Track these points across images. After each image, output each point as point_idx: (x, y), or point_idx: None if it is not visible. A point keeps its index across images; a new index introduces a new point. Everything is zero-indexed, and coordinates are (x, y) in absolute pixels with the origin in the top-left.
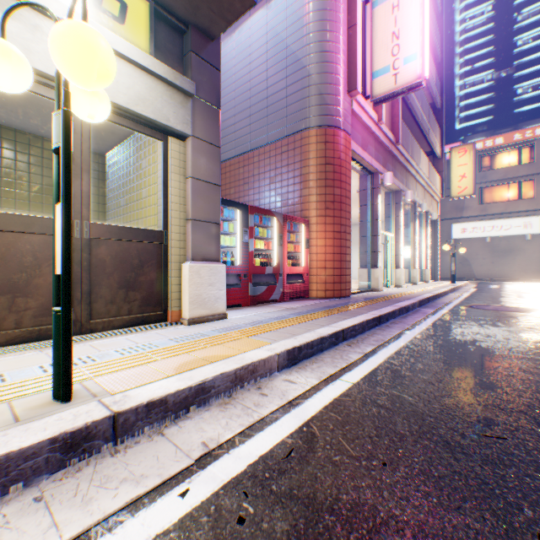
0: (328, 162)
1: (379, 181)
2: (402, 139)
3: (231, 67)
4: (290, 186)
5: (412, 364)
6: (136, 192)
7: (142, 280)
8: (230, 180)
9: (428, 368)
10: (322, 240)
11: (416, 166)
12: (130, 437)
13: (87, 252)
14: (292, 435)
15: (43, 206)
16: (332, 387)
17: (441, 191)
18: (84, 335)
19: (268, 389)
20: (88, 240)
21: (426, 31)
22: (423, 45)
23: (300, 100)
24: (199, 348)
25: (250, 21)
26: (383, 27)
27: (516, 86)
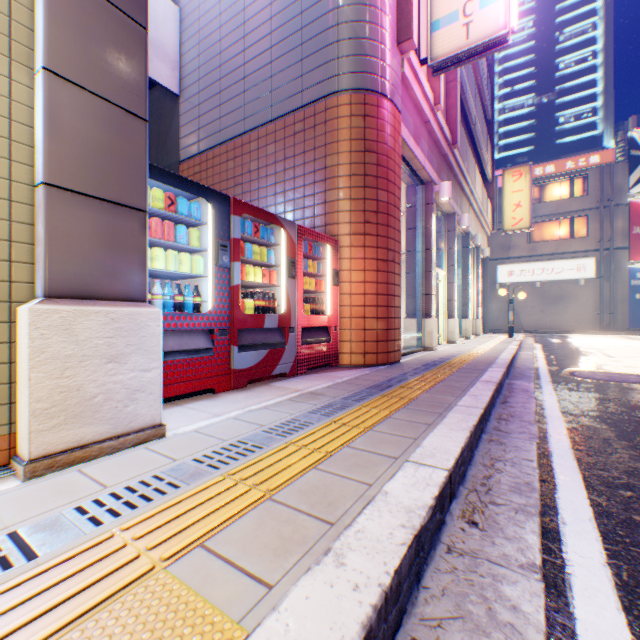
0: (369, 148)
1: (432, 195)
2: (459, 143)
3: (215, 4)
4: (308, 187)
5: None
6: None
7: None
8: (214, 180)
9: None
10: (360, 273)
11: (471, 185)
12: None
13: None
14: None
15: None
16: None
17: (492, 222)
18: None
19: None
20: None
21: None
22: None
23: (325, 48)
24: None
25: None
26: None
27: (558, 114)
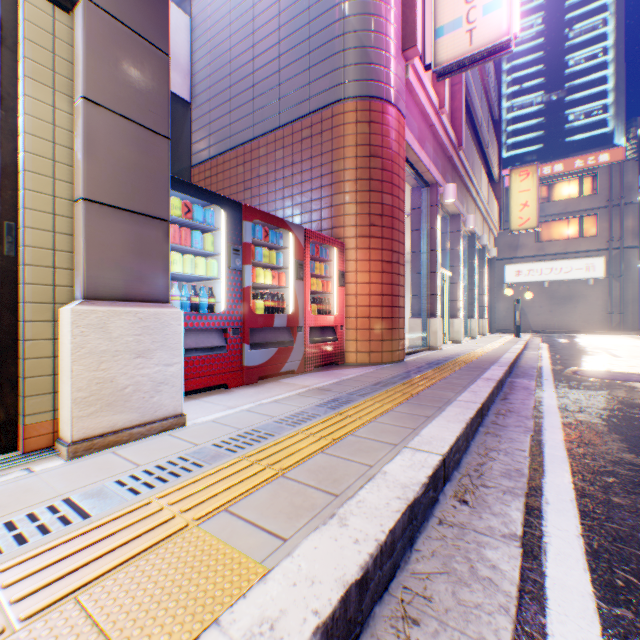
0: (374, 153)
1: (437, 197)
2: (464, 145)
3: (226, 14)
4: (315, 191)
5: None
6: None
7: None
8: (224, 184)
9: None
10: (365, 275)
11: (477, 185)
12: None
13: None
14: None
15: None
16: None
17: (499, 222)
18: None
19: None
20: None
21: None
22: None
23: (331, 57)
24: None
25: None
26: None
27: (568, 112)
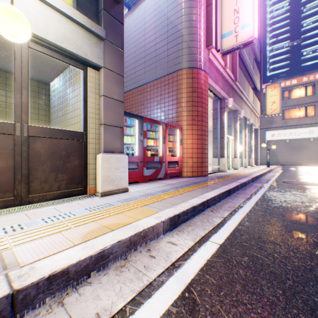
0: (194, 90)
1: (225, 104)
2: (238, 78)
3: (133, 32)
4: (170, 106)
5: (259, 227)
6: (68, 107)
7: (68, 166)
8: (132, 102)
9: (271, 230)
10: (190, 140)
11: (246, 95)
12: (30, 310)
13: (26, 146)
14: (176, 303)
15: (6, 116)
16: (205, 248)
17: (260, 111)
18: (25, 205)
19: (156, 251)
20: (26, 137)
21: (256, 8)
22: (254, 17)
23: (176, 51)
24: (105, 216)
25: (144, 3)
26: (228, 6)
27: (303, 50)
